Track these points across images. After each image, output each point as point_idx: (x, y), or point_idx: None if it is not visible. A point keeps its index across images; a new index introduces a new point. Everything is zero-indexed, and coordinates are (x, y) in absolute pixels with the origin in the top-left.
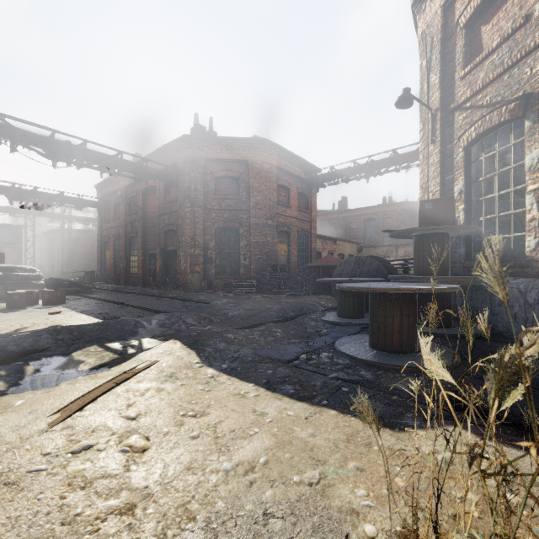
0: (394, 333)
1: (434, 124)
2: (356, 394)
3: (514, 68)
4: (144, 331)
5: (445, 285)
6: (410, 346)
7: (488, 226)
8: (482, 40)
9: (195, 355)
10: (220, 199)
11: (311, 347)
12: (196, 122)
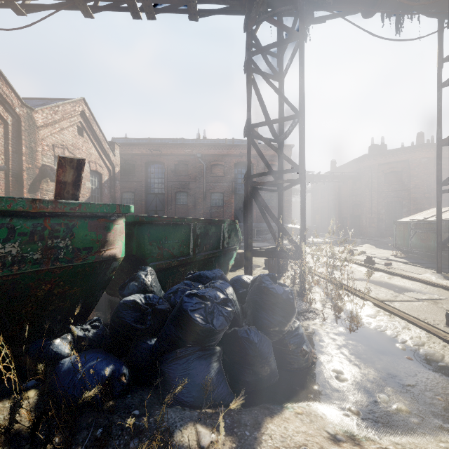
0: None
1: None
2: None
3: None
4: (357, 243)
5: None
6: None
7: None
8: None
9: (374, 246)
10: (388, 185)
11: None
12: (372, 142)
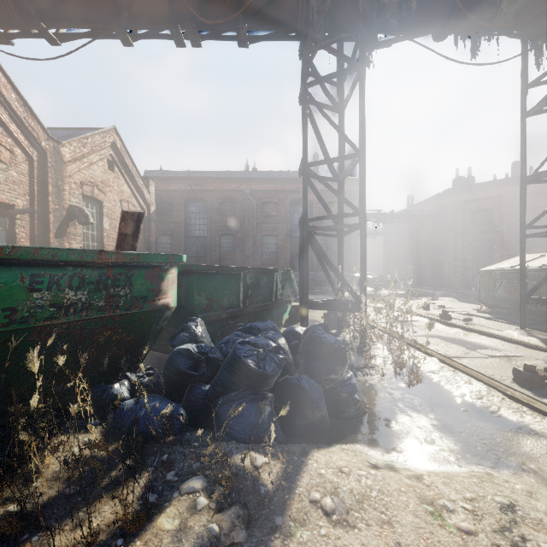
0: None
1: None
2: None
3: None
4: (436, 296)
5: None
6: None
7: None
8: None
9: (456, 300)
10: (476, 226)
11: None
12: (457, 174)
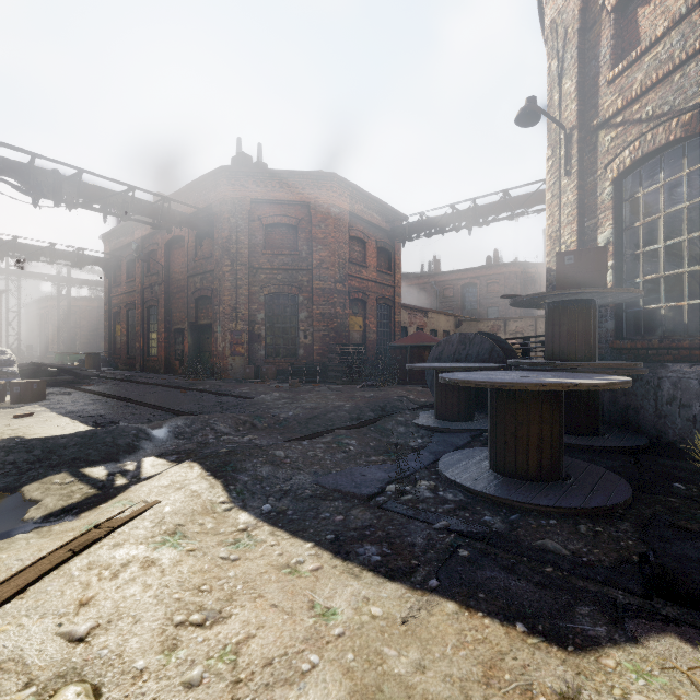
0: (530, 451)
1: (568, 148)
2: (484, 563)
3: (690, 63)
4: (149, 445)
5: (607, 377)
6: (554, 470)
7: (649, 291)
8: (640, 27)
9: (221, 489)
10: (271, 254)
11: (403, 474)
12: (239, 150)
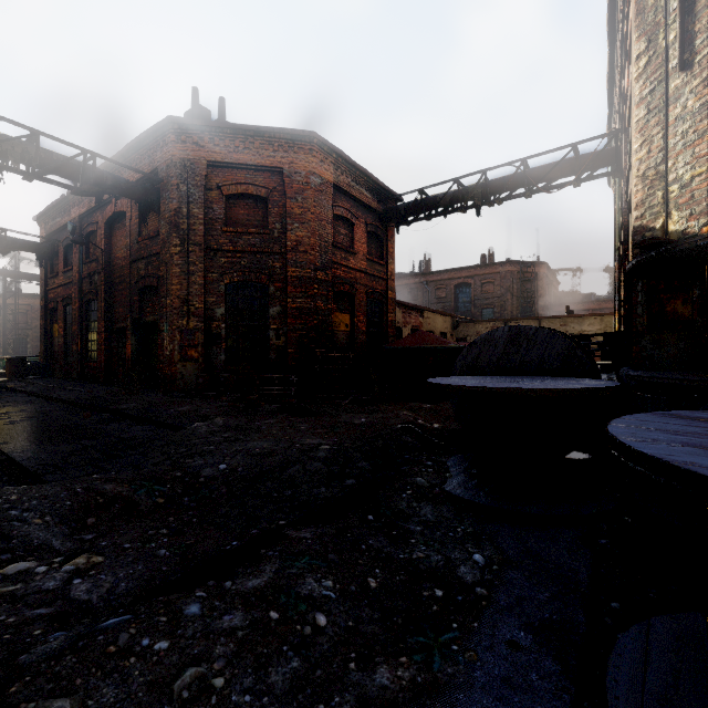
0: None
1: (686, 24)
2: None
3: None
4: None
5: None
6: None
7: None
8: None
9: None
10: (234, 233)
11: None
12: (195, 102)
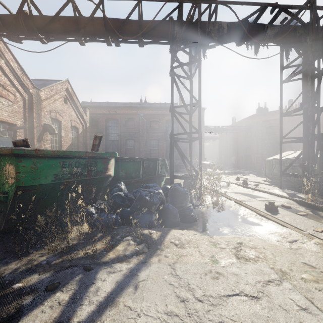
0: None
1: None
2: None
3: None
4: (245, 173)
5: None
6: None
7: None
8: None
9: (255, 175)
10: (268, 135)
11: None
12: (258, 106)
